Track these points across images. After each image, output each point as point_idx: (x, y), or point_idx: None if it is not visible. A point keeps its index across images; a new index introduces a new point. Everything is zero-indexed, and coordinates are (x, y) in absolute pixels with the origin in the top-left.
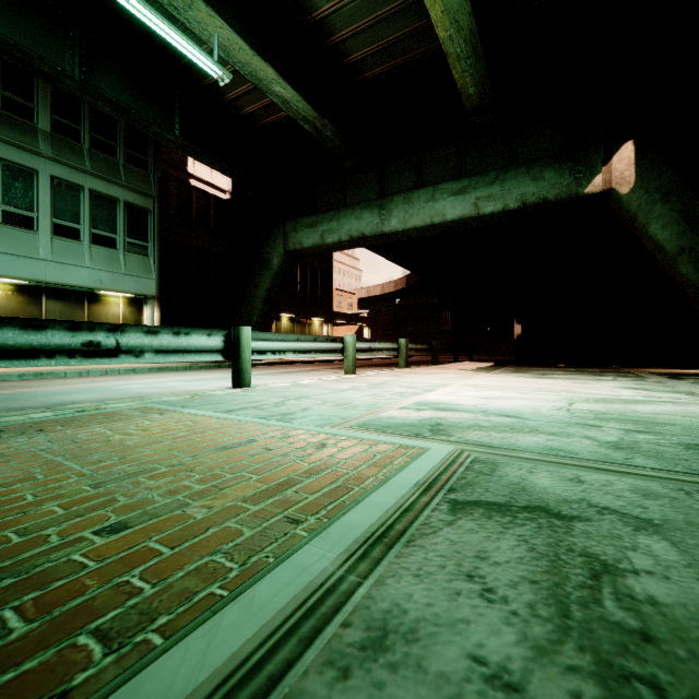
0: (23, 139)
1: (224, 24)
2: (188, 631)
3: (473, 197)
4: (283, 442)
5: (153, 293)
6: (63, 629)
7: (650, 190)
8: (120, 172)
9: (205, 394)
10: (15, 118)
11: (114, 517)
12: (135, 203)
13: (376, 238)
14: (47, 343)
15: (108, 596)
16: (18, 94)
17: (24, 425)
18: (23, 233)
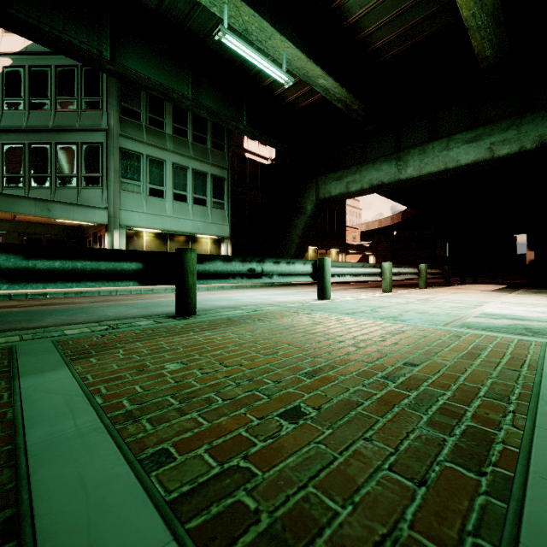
0: (159, 141)
1: (290, 45)
2: (535, 402)
3: (487, 142)
4: (425, 333)
5: (227, 235)
6: (468, 395)
7: None
8: (209, 154)
9: (309, 303)
10: (155, 129)
11: (399, 360)
12: (217, 174)
13: (392, 184)
14: (233, 270)
15: (466, 387)
16: (156, 114)
17: (244, 316)
18: (158, 200)
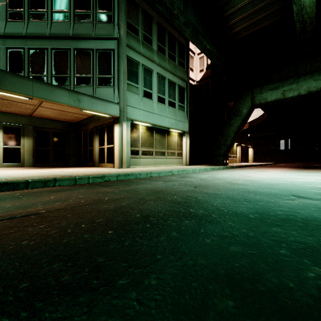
0: (150, 54)
1: None
2: None
3: None
4: None
5: (187, 130)
6: None
7: None
8: (177, 69)
9: None
10: (147, 44)
11: None
12: (181, 85)
13: None
14: None
15: None
16: (147, 32)
17: None
18: (149, 101)
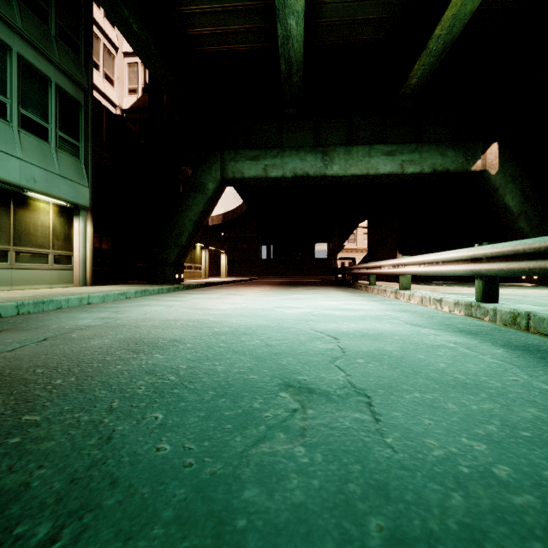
0: None
1: None
2: None
3: (400, 159)
4: None
5: (86, 203)
6: None
7: (506, 175)
8: (53, 45)
9: None
10: None
11: None
12: (67, 91)
13: (313, 179)
14: None
15: None
16: None
17: None
18: None
